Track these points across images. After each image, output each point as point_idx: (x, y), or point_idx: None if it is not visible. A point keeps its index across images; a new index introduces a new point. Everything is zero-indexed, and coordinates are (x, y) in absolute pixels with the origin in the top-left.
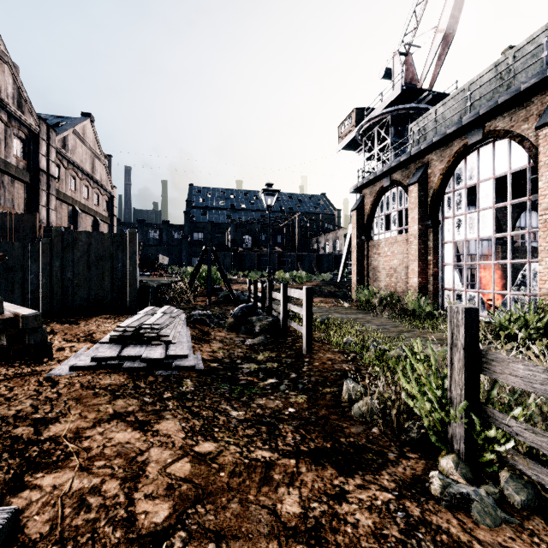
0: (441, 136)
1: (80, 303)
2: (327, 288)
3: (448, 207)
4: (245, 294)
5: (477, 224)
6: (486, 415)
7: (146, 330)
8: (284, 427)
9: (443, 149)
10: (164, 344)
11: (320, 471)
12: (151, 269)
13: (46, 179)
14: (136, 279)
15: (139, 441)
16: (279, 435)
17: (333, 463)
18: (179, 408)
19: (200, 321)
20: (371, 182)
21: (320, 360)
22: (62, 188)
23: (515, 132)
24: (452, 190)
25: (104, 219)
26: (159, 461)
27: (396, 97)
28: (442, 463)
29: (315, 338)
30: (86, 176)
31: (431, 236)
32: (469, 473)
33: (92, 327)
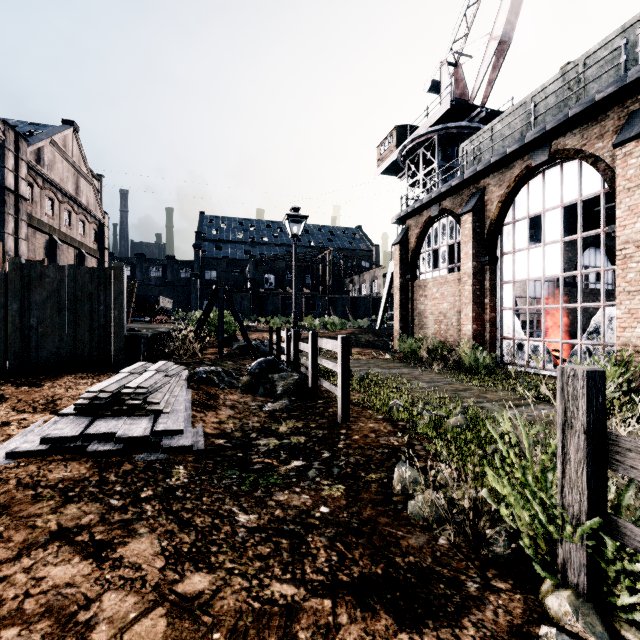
0: (500, 156)
1: (47, 358)
2: (365, 337)
3: (507, 241)
4: (266, 345)
5: (542, 261)
6: (618, 532)
7: (128, 396)
8: (314, 540)
9: (503, 172)
10: (152, 415)
11: (370, 621)
12: (149, 314)
13: (14, 200)
14: (123, 327)
15: (89, 580)
16: (307, 554)
17: (388, 605)
18: (161, 515)
19: (206, 380)
20: (416, 211)
21: (361, 432)
22: (35, 213)
23: (588, 151)
24: (512, 221)
25: (92, 252)
26: (115, 618)
27: (445, 113)
28: (551, 604)
29: (353, 401)
30: (67, 199)
31: (487, 275)
32: (597, 623)
33: (58, 390)
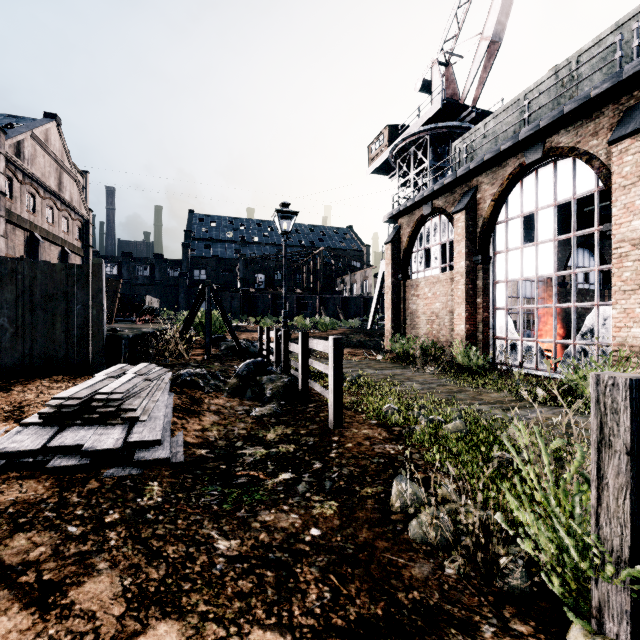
0: (494, 153)
1: (19, 360)
2: (356, 337)
3: (500, 240)
4: (255, 345)
5: (535, 260)
6: None
7: (101, 403)
8: (304, 571)
9: (496, 170)
10: (127, 423)
11: None
12: (135, 313)
13: None
14: (102, 327)
15: (26, 638)
16: (295, 590)
17: None
18: (127, 545)
19: (191, 383)
20: (408, 210)
21: (354, 440)
22: (15, 209)
23: (582, 149)
24: (505, 219)
25: (76, 250)
26: None
27: (436, 113)
28: None
29: (345, 404)
30: (50, 195)
31: (480, 275)
32: None
33: (28, 395)
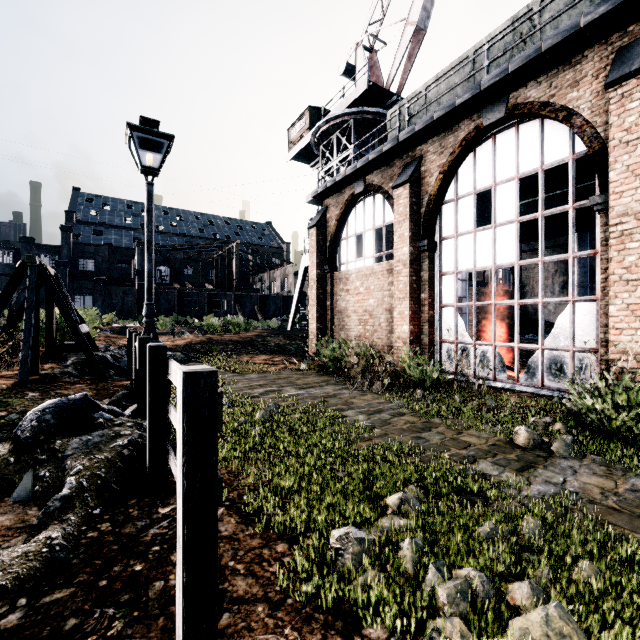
0: (447, 109)
1: None
2: (274, 340)
3: (448, 223)
4: None
5: (492, 247)
6: None
7: None
8: None
9: (445, 135)
10: None
11: None
12: None
13: None
14: None
15: None
16: None
17: None
18: None
19: None
20: (337, 187)
21: None
22: None
23: (559, 103)
24: (455, 197)
25: None
26: None
27: (361, 95)
28: None
29: (243, 497)
30: None
31: (425, 264)
32: None
33: None
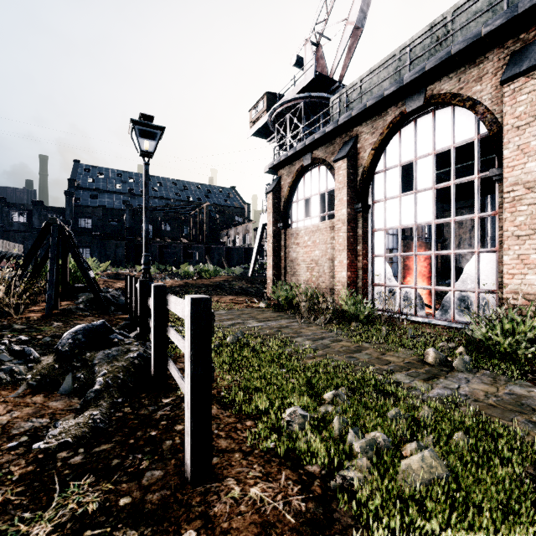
0: (377, 99)
1: None
2: (238, 284)
3: (379, 189)
4: None
5: (414, 208)
6: None
7: None
8: None
9: (376, 119)
10: None
11: None
12: None
13: None
14: None
15: None
16: None
17: None
18: None
19: None
20: (289, 160)
21: None
22: None
23: (466, 95)
24: (384, 169)
25: None
26: None
27: (309, 83)
28: None
29: (221, 393)
30: None
31: (360, 222)
32: None
33: None
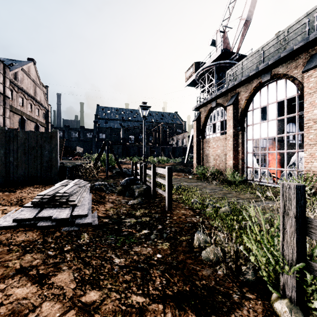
0: (246, 77)
1: (19, 178)
2: (179, 167)
3: (250, 119)
4: (130, 171)
5: (267, 129)
6: (312, 269)
7: (59, 197)
8: (154, 272)
9: (247, 85)
10: (71, 207)
11: (183, 316)
12: (71, 155)
13: (3, 98)
14: (57, 162)
15: (35, 295)
16: (150, 279)
17: (192, 307)
18: (74, 259)
19: (99, 189)
20: (204, 104)
21: (177, 215)
22: (14, 104)
23: (290, 75)
24: (252, 109)
25: (43, 124)
26: (48, 316)
27: (218, 56)
28: (277, 307)
29: (173, 199)
30: (30, 98)
31: (240, 136)
32: None
33: (24, 194)
